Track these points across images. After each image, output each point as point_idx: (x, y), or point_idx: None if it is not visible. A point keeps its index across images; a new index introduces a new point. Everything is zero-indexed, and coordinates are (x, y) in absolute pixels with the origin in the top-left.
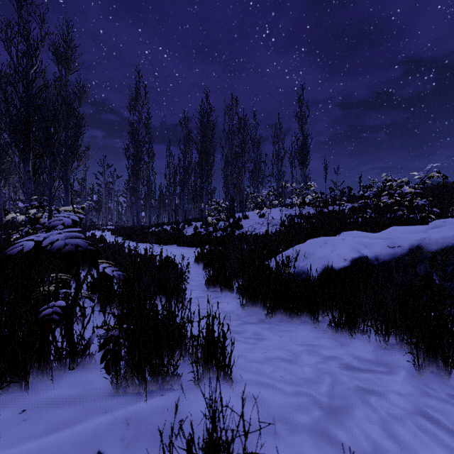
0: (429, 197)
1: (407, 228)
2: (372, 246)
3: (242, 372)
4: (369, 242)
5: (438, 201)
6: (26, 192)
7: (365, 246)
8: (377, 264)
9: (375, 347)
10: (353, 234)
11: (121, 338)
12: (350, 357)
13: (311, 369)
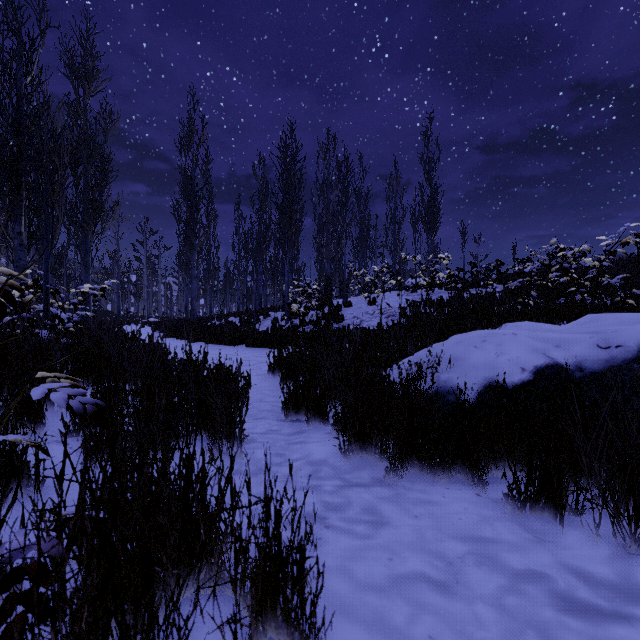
0: (626, 273)
1: (616, 315)
2: (569, 346)
3: (344, 621)
4: (563, 340)
5: (635, 280)
6: (17, 265)
7: (556, 346)
8: (580, 377)
9: (612, 550)
10: (524, 326)
11: (61, 558)
12: (565, 572)
13: (494, 613)
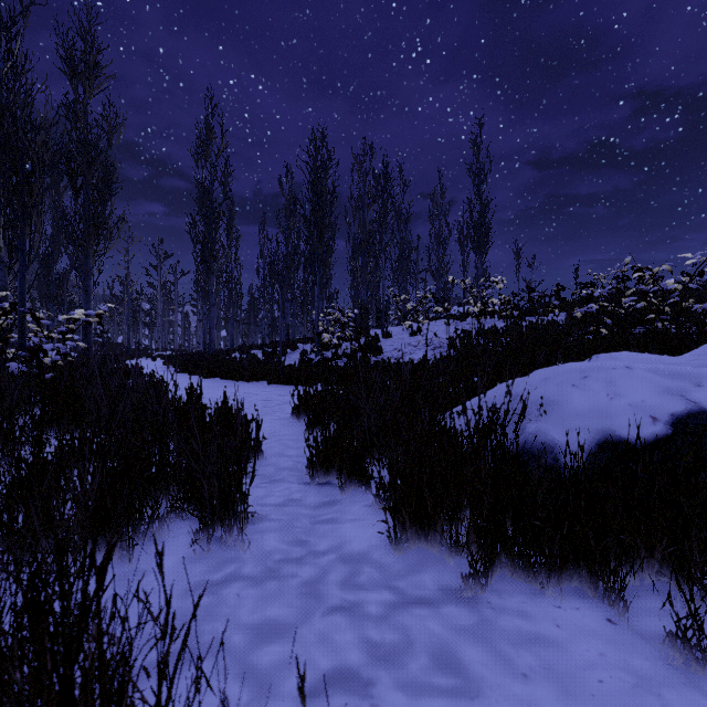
0: None
1: None
2: None
3: None
4: (704, 375)
5: None
6: None
7: (696, 384)
8: None
9: None
10: (625, 358)
11: None
12: None
13: None
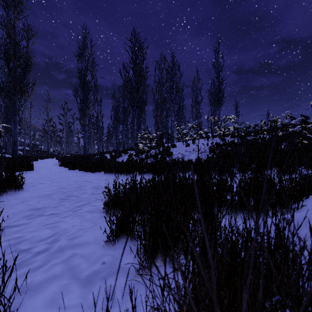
0: None
1: None
2: None
3: None
4: None
5: None
6: None
7: None
8: None
9: None
10: None
11: None
12: None
13: None
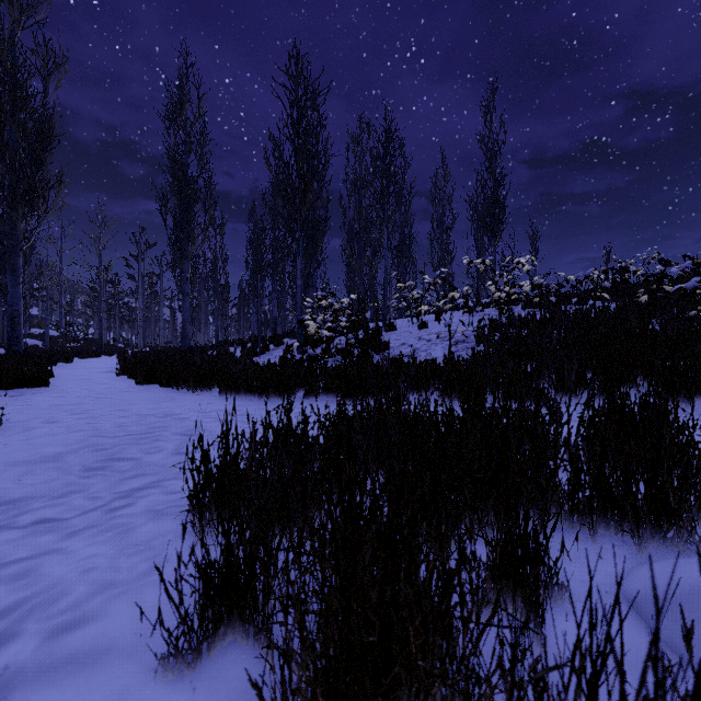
0: None
1: None
2: None
3: None
4: None
5: None
6: None
7: None
8: None
9: None
10: None
11: None
12: None
13: None
